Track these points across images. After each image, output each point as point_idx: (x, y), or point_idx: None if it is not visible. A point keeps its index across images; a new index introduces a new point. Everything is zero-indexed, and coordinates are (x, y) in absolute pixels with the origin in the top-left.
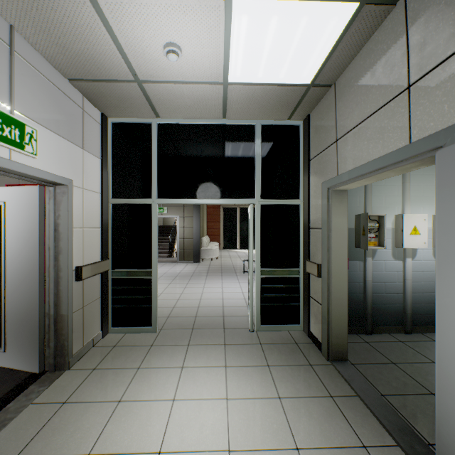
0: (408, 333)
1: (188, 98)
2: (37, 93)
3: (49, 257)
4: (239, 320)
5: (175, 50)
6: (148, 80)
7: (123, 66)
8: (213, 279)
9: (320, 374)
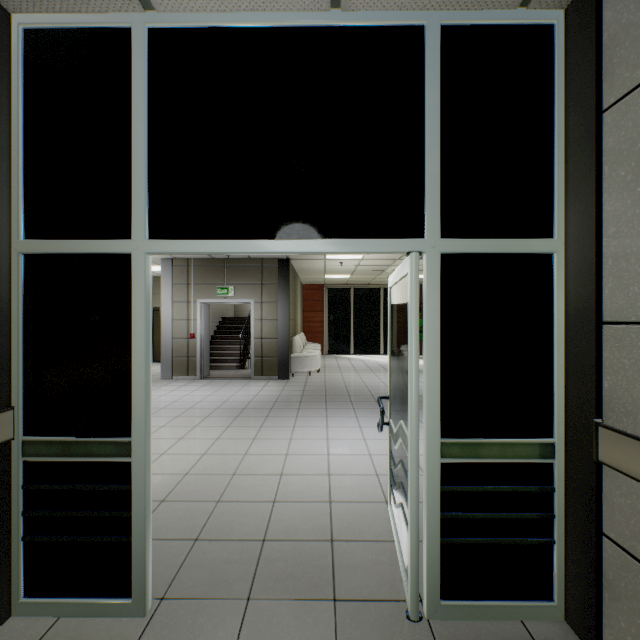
0: None
1: None
2: None
3: None
4: (372, 562)
5: None
6: None
7: None
8: (310, 418)
9: None
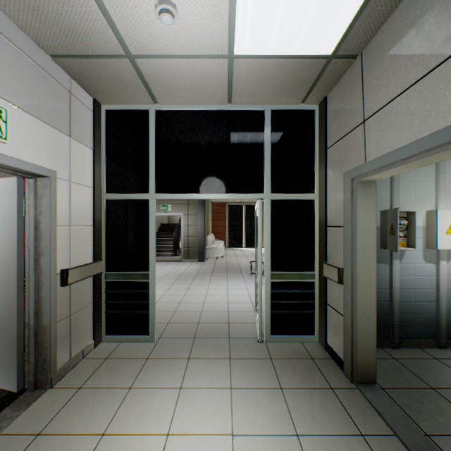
0: (442, 347)
1: (188, 77)
2: (8, 67)
3: (29, 259)
4: (245, 328)
5: (169, 8)
6: (141, 55)
7: (110, 35)
8: (218, 280)
9: (344, 401)
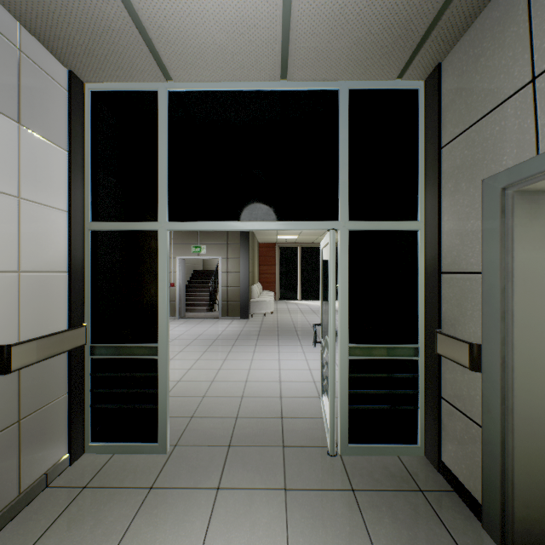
0: None
1: (216, 23)
2: None
3: None
4: (308, 428)
5: None
6: None
7: None
8: (266, 346)
9: None
